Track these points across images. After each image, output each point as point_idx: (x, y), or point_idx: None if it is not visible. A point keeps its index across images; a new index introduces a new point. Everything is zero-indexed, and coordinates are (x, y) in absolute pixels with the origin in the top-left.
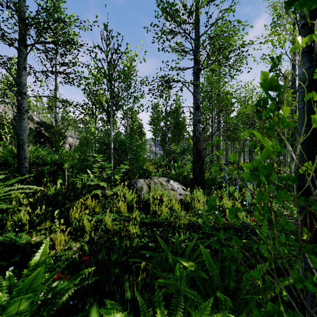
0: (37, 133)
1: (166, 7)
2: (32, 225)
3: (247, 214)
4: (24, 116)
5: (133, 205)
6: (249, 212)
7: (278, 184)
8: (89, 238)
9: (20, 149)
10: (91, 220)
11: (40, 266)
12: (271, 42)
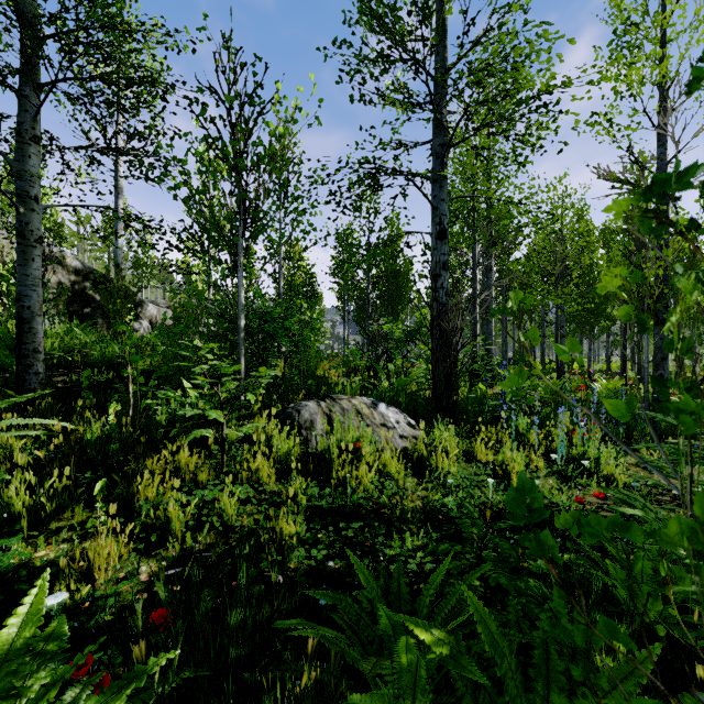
0: (76, 296)
1: (370, 1)
2: (40, 517)
3: (560, 484)
4: (34, 251)
5: (291, 464)
6: (564, 478)
7: (665, 420)
8: (182, 549)
9: (23, 330)
10: (187, 502)
11: (18, 658)
12: (615, 80)
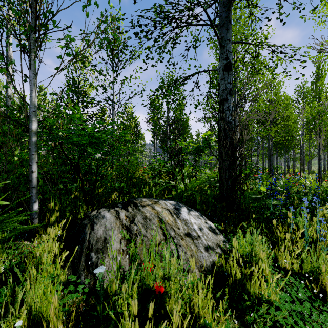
0: None
1: None
2: None
3: None
4: None
5: None
6: None
7: None
8: None
9: None
10: None
11: None
12: None
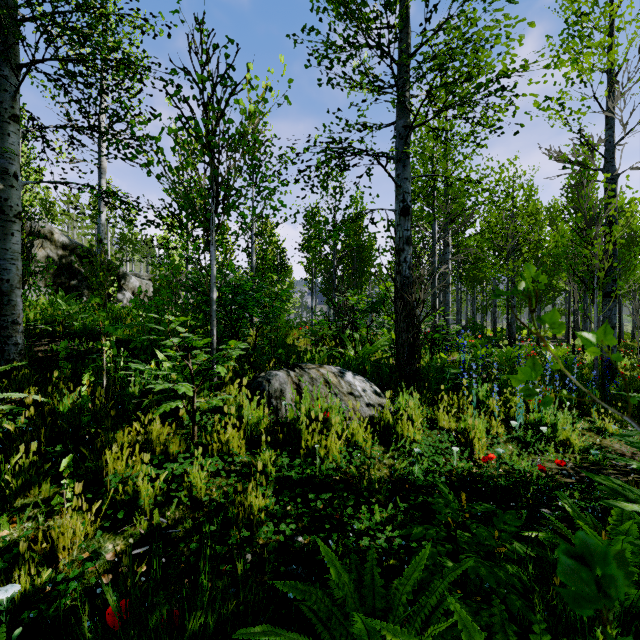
0: (63, 269)
1: None
2: (6, 493)
3: (519, 450)
4: (13, 226)
5: (261, 434)
6: (522, 443)
7: None
8: (150, 525)
9: (2, 302)
10: (157, 475)
11: None
12: (571, 64)
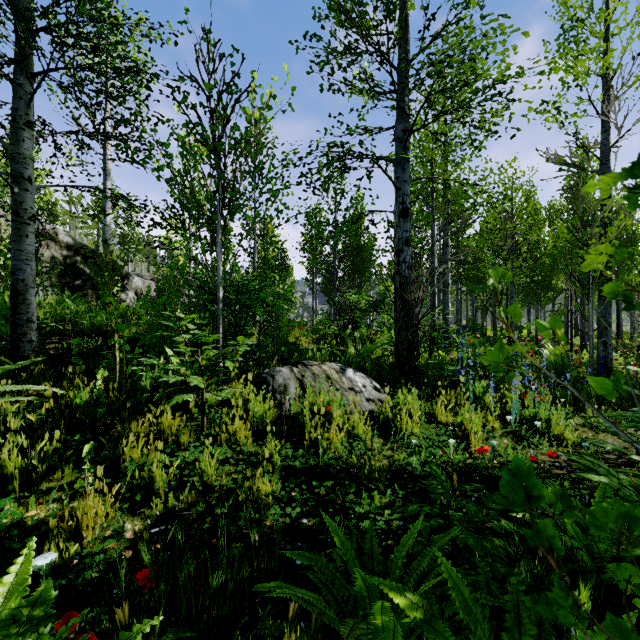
0: (67, 269)
1: None
2: (32, 478)
3: (514, 443)
4: (27, 228)
5: (266, 426)
6: (517, 437)
7: (627, 390)
8: (165, 508)
9: (17, 301)
10: (170, 463)
11: (3, 629)
12: (565, 71)
